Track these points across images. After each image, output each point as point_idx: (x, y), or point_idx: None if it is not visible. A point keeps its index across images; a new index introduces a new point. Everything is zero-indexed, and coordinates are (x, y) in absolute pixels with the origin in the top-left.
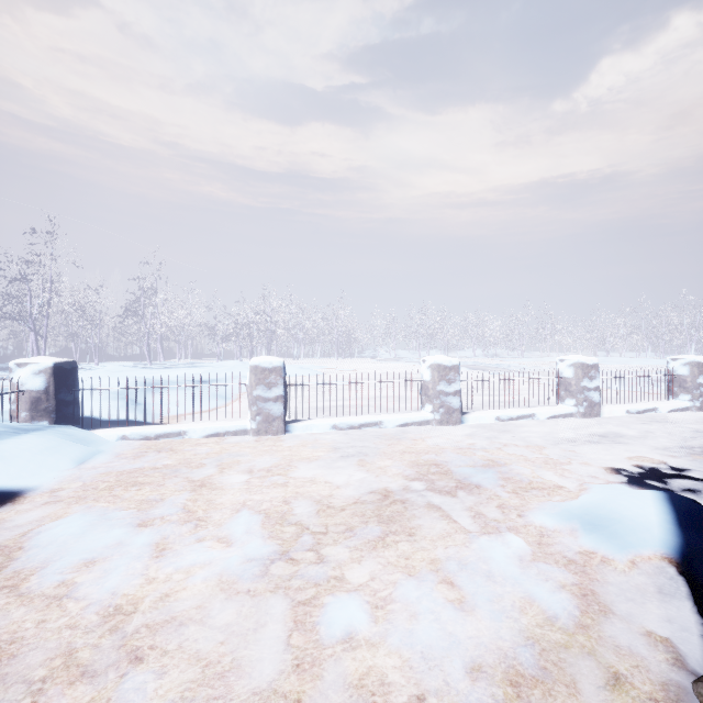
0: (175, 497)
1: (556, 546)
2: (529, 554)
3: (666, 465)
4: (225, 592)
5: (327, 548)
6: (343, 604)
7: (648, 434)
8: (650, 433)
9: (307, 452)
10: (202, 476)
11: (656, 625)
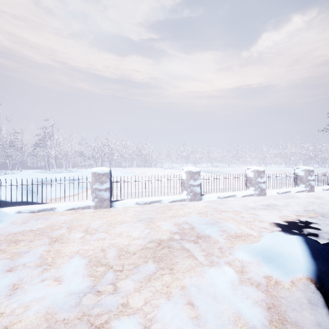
0: (37, 249)
1: (251, 273)
2: (237, 279)
3: (299, 220)
4: (48, 322)
5: (121, 282)
6: (123, 328)
7: (288, 204)
8: (289, 203)
9: (120, 218)
10: (58, 234)
11: (311, 328)
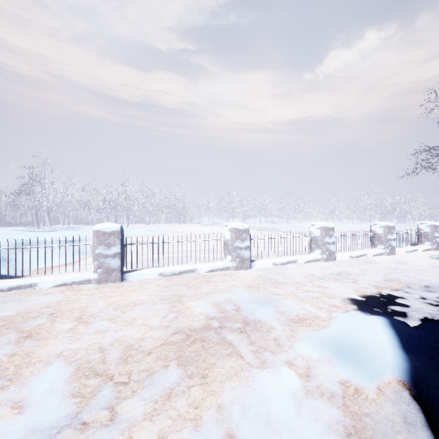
0: None
1: (320, 378)
2: (300, 389)
3: (380, 294)
4: None
5: (123, 404)
6: None
7: (364, 271)
8: (365, 271)
9: (134, 296)
10: (34, 326)
11: None
